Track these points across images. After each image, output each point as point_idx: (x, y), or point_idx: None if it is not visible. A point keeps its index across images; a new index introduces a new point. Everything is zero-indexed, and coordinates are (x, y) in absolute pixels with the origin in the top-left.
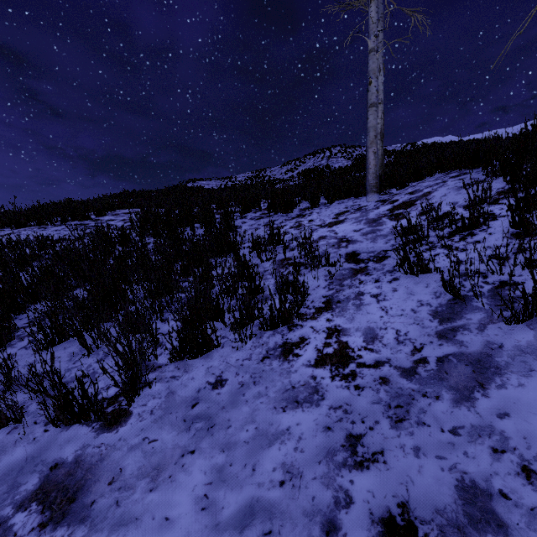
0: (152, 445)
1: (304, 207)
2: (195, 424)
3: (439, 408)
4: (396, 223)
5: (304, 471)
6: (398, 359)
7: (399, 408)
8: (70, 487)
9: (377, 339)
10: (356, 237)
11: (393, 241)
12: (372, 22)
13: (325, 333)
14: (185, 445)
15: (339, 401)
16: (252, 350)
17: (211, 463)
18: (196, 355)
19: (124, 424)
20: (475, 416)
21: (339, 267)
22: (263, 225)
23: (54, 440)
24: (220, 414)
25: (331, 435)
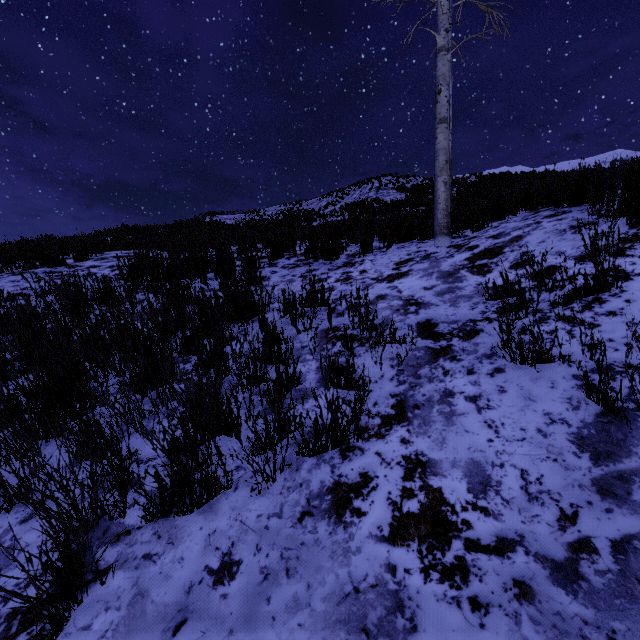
0: None
1: (353, 252)
2: None
3: None
4: (481, 279)
5: None
6: (539, 537)
7: None
8: None
9: (492, 487)
10: (428, 299)
11: (481, 305)
12: (441, 12)
13: (401, 468)
14: None
15: (446, 639)
16: (284, 496)
17: None
18: (191, 508)
19: None
20: None
21: (411, 346)
22: (299, 276)
23: None
24: None
25: None
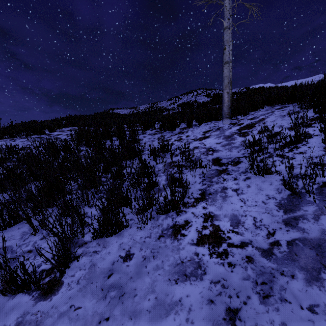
0: (76, 313)
1: (183, 127)
2: (109, 293)
3: (295, 286)
4: (243, 138)
5: None
6: (258, 241)
7: (264, 284)
8: None
9: (240, 224)
10: (218, 148)
11: (243, 150)
12: (226, 10)
13: (202, 218)
14: (101, 312)
15: (217, 276)
16: (152, 230)
17: None
18: (112, 234)
19: (57, 292)
20: (325, 295)
21: (209, 168)
22: (156, 138)
23: (2, 307)
24: (128, 284)
25: (214, 308)
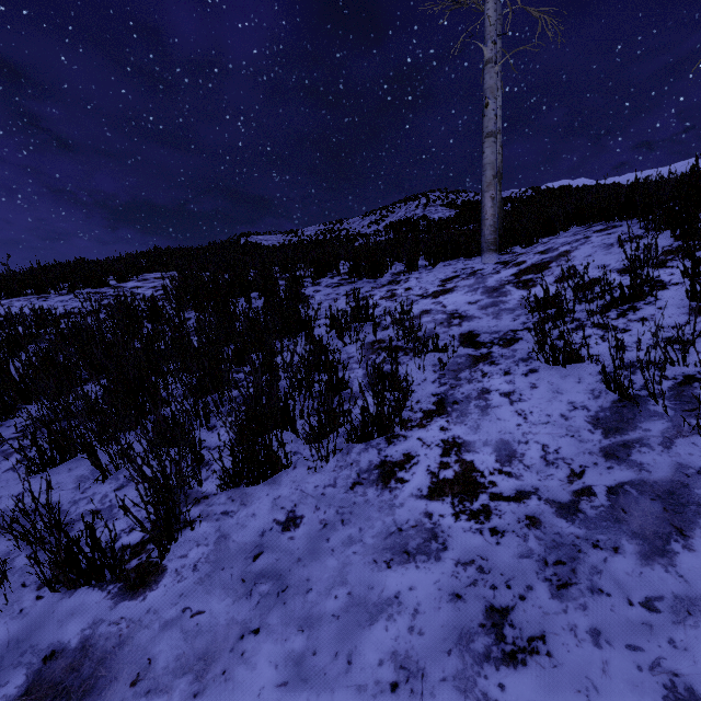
0: (196, 621)
1: (398, 271)
2: (258, 587)
3: (620, 566)
4: (525, 293)
5: (427, 666)
6: (550, 489)
7: (561, 565)
8: (73, 691)
9: (516, 458)
10: (472, 312)
11: (523, 317)
12: (489, 23)
13: (439, 448)
14: (244, 619)
15: (469, 553)
16: (337, 472)
17: (284, 650)
18: (258, 480)
19: (155, 586)
20: (677, 581)
21: (452, 353)
22: (343, 294)
23: (51, 612)
24: (294, 571)
25: (462, 608)
